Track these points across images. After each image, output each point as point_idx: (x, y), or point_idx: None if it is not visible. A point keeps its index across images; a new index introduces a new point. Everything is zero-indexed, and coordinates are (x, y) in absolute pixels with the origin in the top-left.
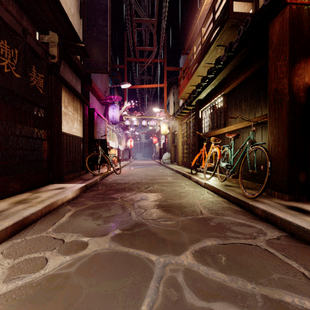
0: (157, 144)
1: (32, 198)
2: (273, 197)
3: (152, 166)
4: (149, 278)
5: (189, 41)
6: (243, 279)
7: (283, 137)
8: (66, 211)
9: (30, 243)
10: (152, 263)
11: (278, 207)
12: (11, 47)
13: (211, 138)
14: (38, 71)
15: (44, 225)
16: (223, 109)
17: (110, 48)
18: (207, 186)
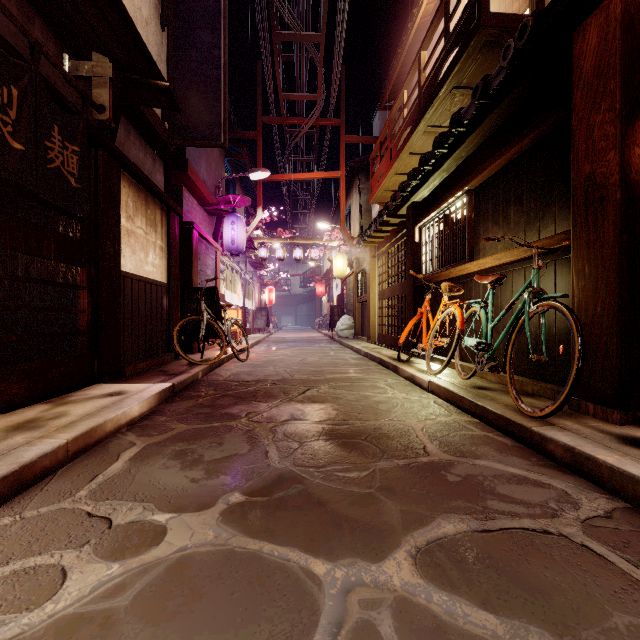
0: (325, 298)
1: (50, 418)
2: (584, 416)
3: (316, 345)
4: (309, 628)
5: (392, 82)
6: (541, 629)
7: (606, 281)
8: (123, 447)
9: (32, 529)
10: (316, 583)
11: (600, 438)
12: (3, 83)
13: (443, 284)
14: (66, 139)
15: (71, 483)
16: (468, 222)
17: (225, 94)
18: (433, 389)
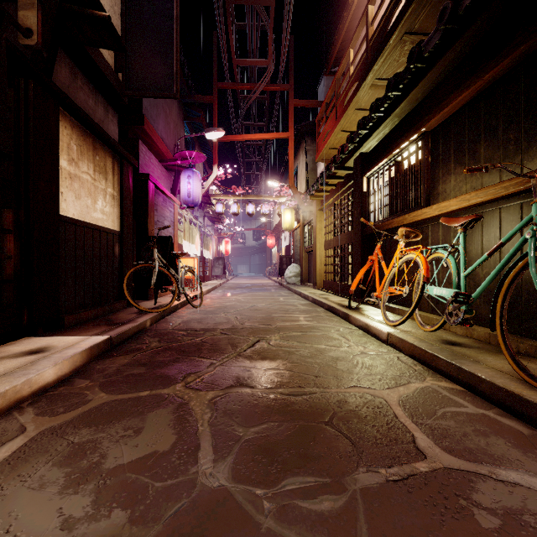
0: (274, 249)
1: None
2: None
3: (266, 290)
4: None
5: (337, 46)
6: None
7: None
8: (5, 436)
9: None
10: None
11: None
12: None
13: (400, 230)
14: None
15: None
16: (425, 165)
17: (177, 45)
18: (394, 342)
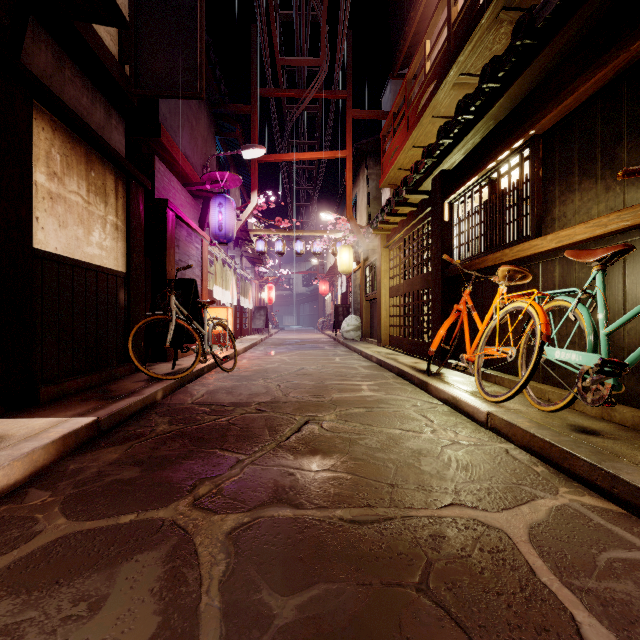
0: (328, 297)
1: None
2: None
3: (318, 348)
4: None
5: (408, 40)
6: None
7: None
8: None
9: None
10: None
11: None
12: None
13: (501, 269)
14: None
15: None
16: (534, 181)
17: (201, 29)
18: (498, 426)
